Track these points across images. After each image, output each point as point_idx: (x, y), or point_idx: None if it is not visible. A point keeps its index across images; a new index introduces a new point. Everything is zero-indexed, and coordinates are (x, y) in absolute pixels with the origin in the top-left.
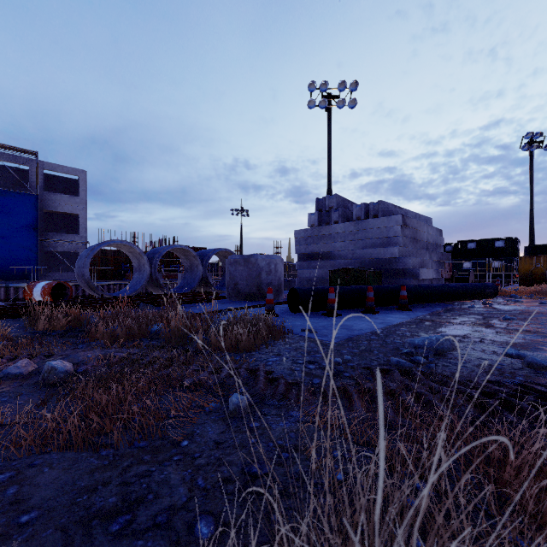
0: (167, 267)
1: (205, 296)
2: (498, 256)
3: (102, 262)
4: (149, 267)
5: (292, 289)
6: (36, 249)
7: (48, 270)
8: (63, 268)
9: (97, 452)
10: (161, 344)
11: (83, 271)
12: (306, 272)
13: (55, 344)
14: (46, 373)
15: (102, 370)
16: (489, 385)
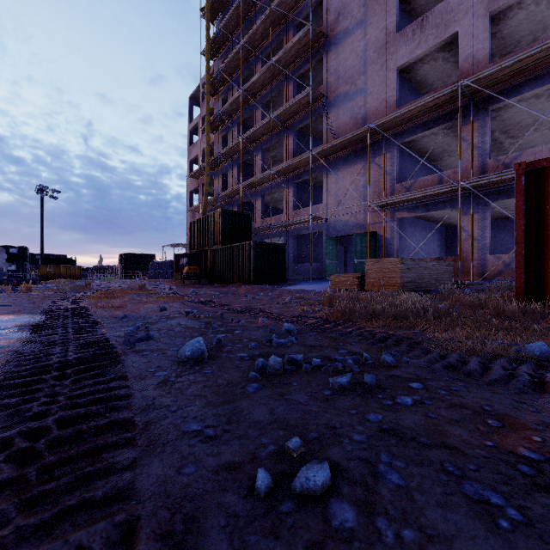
0: None
1: None
2: (13, 261)
3: None
4: None
5: None
6: None
7: None
8: None
9: None
10: None
11: None
12: None
13: None
14: None
15: None
16: None
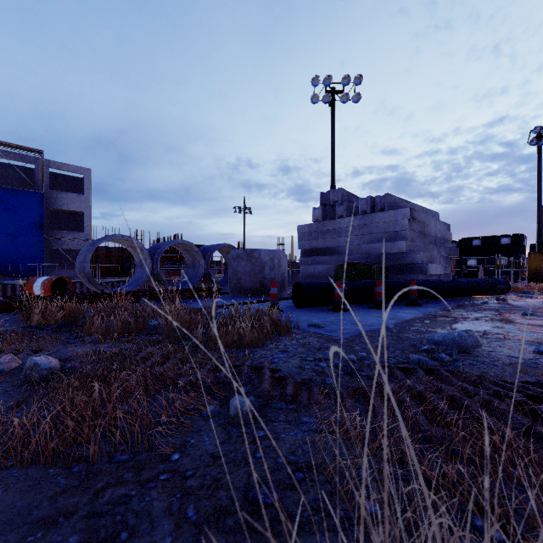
0: (171, 265)
1: (207, 291)
2: (504, 253)
3: (107, 260)
4: (151, 263)
5: (297, 283)
6: (41, 247)
7: (53, 267)
8: (68, 266)
9: (67, 468)
10: (158, 339)
11: (84, 266)
12: (310, 267)
13: (46, 339)
14: (28, 369)
15: (87, 367)
16: (530, 387)
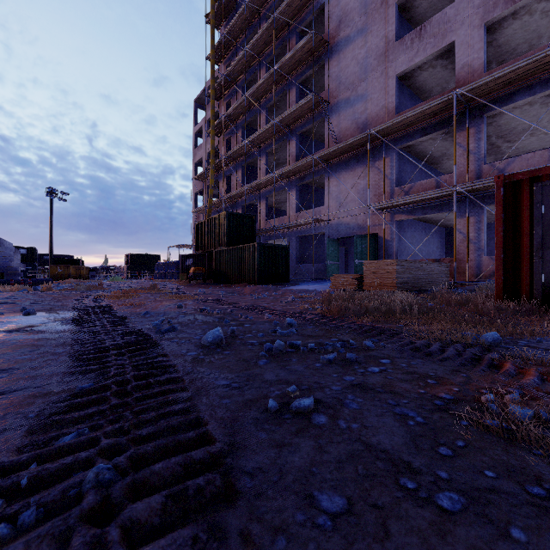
0: None
1: None
2: (22, 261)
3: None
4: None
5: None
6: None
7: None
8: None
9: None
10: None
11: None
12: None
13: None
14: None
15: None
16: None
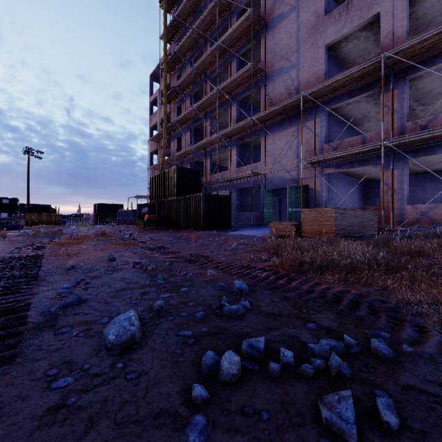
0: None
1: None
2: (5, 209)
3: None
4: None
5: None
6: None
7: None
8: None
9: None
10: None
11: None
12: None
13: None
14: None
15: None
16: None
